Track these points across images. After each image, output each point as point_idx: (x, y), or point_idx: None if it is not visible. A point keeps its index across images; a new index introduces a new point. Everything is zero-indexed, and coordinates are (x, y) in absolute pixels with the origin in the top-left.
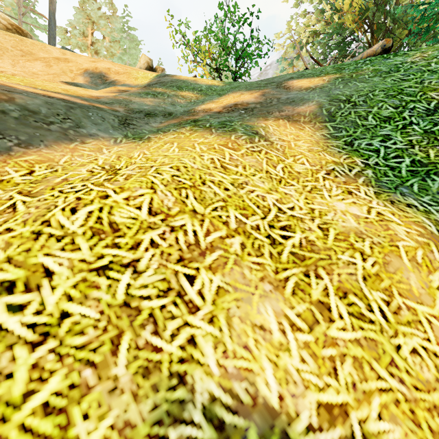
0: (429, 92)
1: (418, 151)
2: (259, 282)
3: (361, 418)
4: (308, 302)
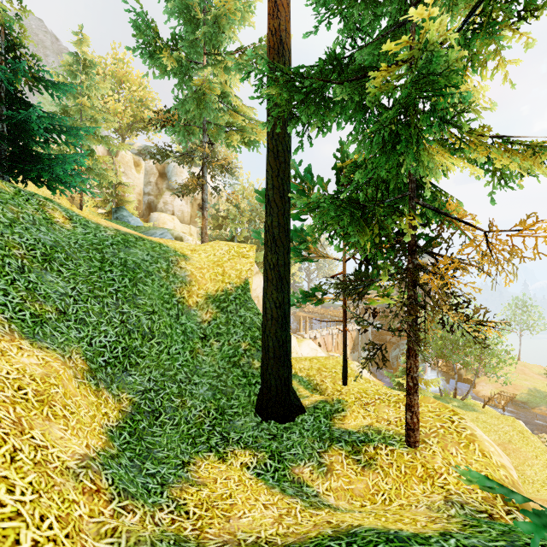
0: (13, 249)
1: (30, 305)
2: (45, 422)
3: (91, 443)
4: (62, 418)
